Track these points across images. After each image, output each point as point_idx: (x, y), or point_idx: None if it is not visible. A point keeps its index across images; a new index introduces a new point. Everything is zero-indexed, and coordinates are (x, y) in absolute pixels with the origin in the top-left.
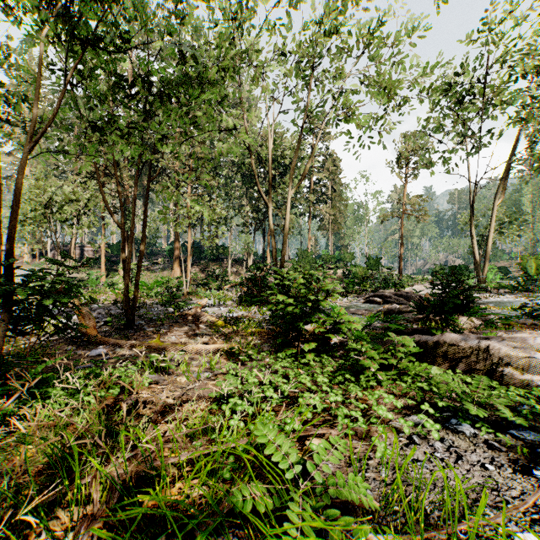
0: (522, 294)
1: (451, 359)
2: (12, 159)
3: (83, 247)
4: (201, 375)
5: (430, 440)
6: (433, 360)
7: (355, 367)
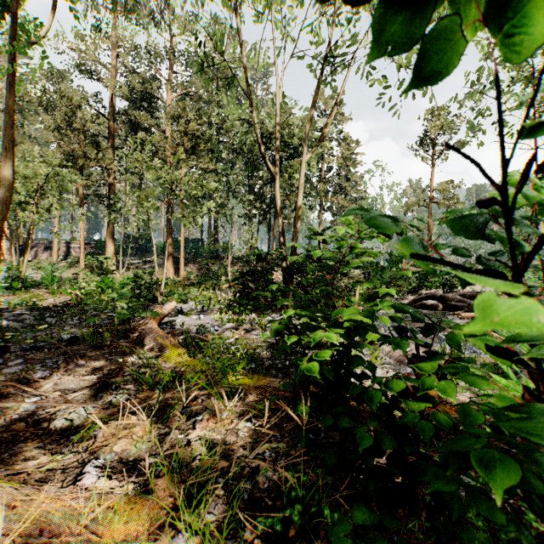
0: None
1: None
2: None
3: (69, 244)
4: None
5: None
6: None
7: None
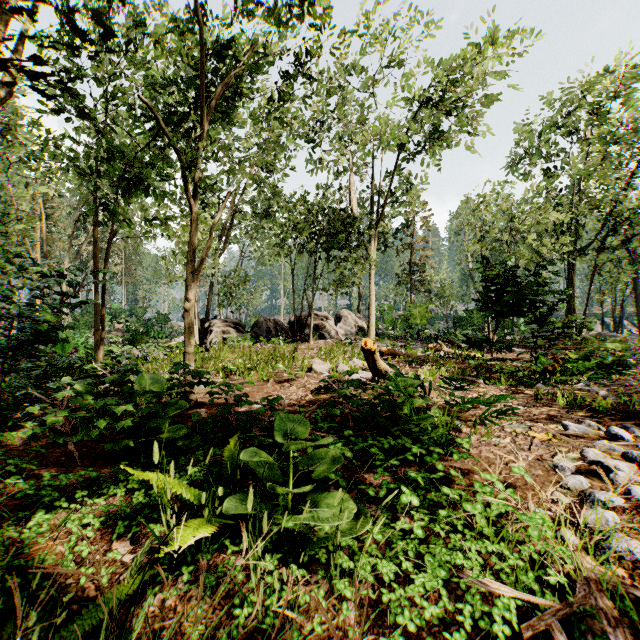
0: None
1: None
2: None
3: None
4: None
5: None
6: None
7: None
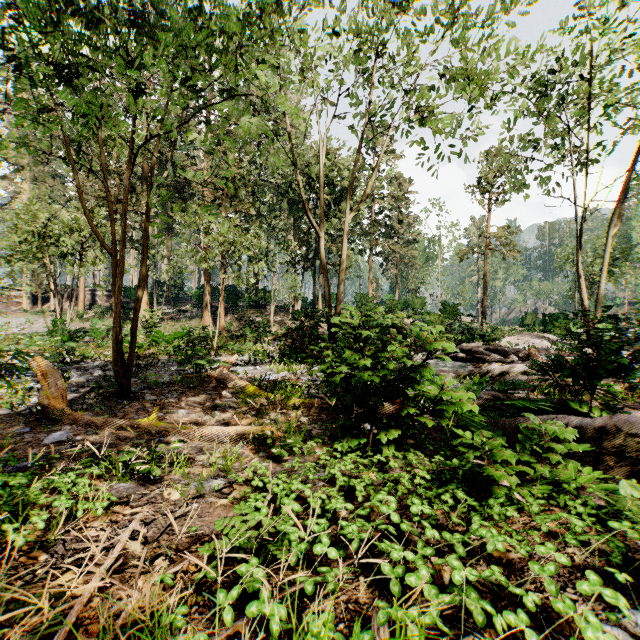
0: None
1: (633, 459)
2: (7, 183)
3: (94, 291)
4: (206, 484)
5: None
6: (595, 459)
7: (470, 475)
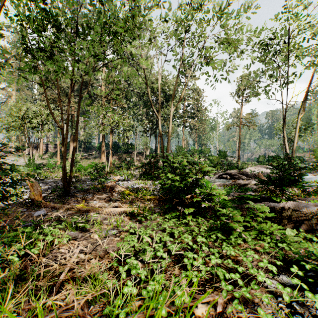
0: (316, 173)
1: (295, 220)
2: (4, 91)
3: (47, 145)
4: (109, 232)
5: (310, 308)
6: (279, 221)
7: (224, 227)
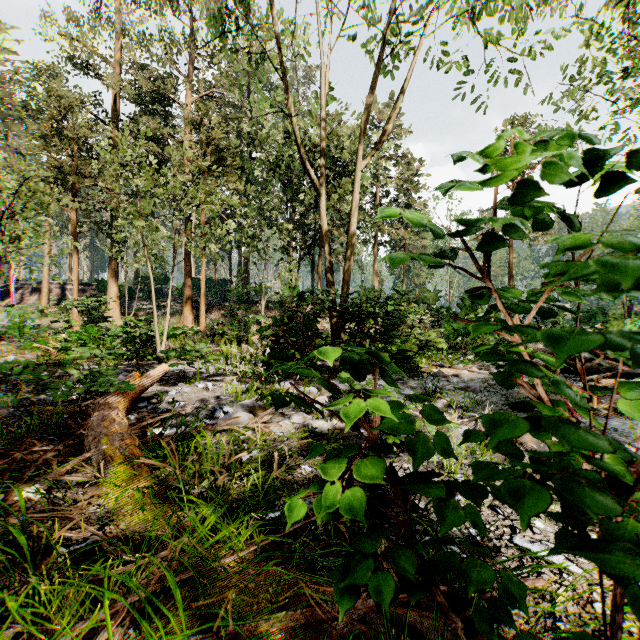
0: None
1: None
2: None
3: (64, 285)
4: None
5: None
6: None
7: None
